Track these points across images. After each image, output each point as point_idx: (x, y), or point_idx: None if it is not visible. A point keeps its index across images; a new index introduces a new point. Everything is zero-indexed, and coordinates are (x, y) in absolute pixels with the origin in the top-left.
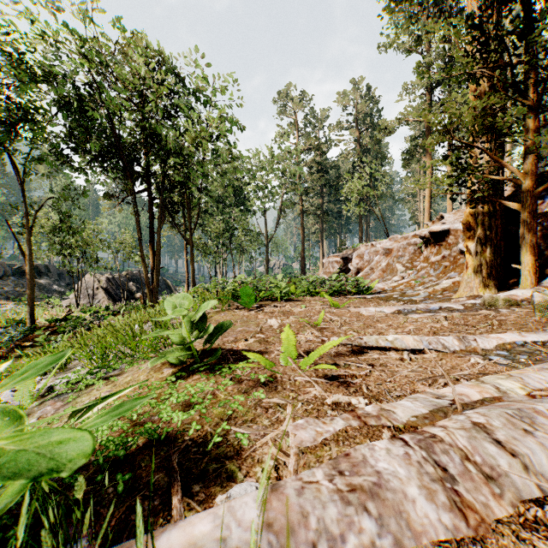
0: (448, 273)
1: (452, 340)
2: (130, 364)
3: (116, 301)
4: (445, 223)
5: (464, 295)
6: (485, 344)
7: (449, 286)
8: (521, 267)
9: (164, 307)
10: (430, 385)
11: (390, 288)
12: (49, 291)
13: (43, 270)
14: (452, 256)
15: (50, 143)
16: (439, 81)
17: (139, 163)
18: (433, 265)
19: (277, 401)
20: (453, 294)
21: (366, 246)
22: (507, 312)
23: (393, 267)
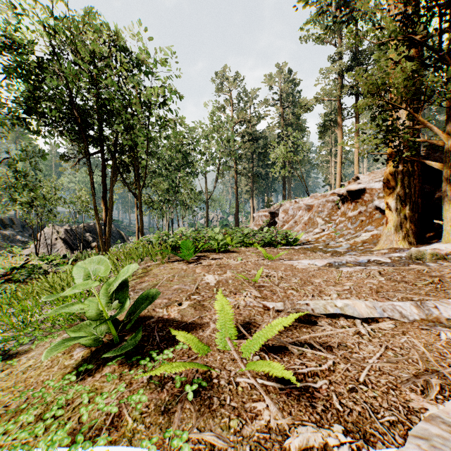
0: (364, 226)
1: (410, 307)
2: (41, 338)
3: (74, 250)
4: (361, 182)
5: (384, 247)
6: (449, 313)
7: (369, 238)
8: (443, 223)
9: (74, 275)
10: (425, 394)
11: (313, 240)
12: (13, 241)
13: (8, 222)
14: (368, 211)
15: (7, 107)
16: (348, 68)
17: (93, 128)
18: (350, 219)
19: (212, 439)
20: (373, 246)
21: (291, 202)
22: (436, 266)
23: (314, 221)
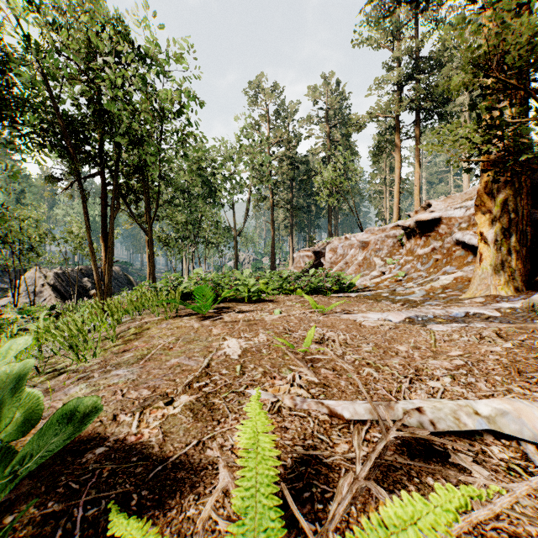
0: (441, 267)
1: None
2: None
3: (66, 299)
4: (434, 211)
5: (478, 295)
6: None
7: (451, 283)
8: None
9: None
10: None
11: (372, 285)
12: None
13: None
14: (445, 248)
15: None
16: (408, 77)
17: (90, 143)
18: (420, 258)
19: None
20: (459, 292)
21: (340, 239)
22: None
23: (370, 261)
